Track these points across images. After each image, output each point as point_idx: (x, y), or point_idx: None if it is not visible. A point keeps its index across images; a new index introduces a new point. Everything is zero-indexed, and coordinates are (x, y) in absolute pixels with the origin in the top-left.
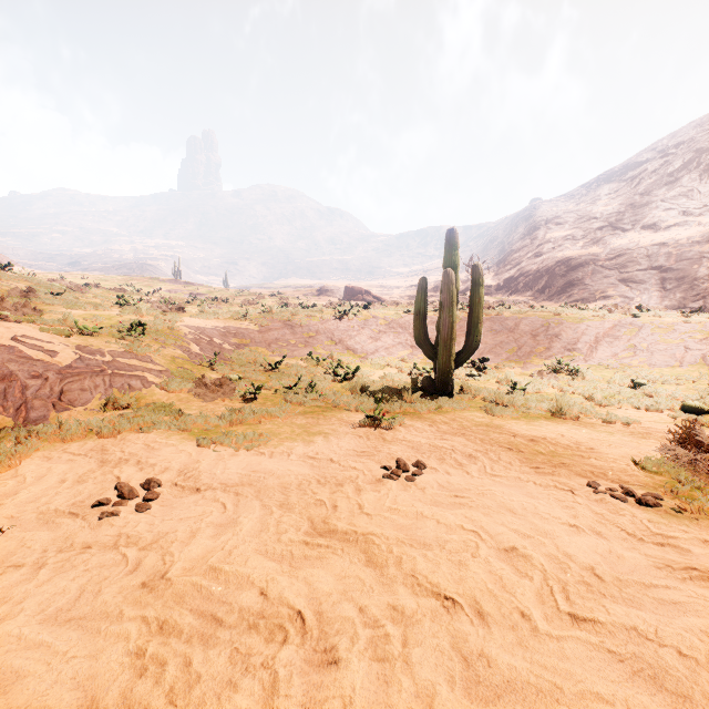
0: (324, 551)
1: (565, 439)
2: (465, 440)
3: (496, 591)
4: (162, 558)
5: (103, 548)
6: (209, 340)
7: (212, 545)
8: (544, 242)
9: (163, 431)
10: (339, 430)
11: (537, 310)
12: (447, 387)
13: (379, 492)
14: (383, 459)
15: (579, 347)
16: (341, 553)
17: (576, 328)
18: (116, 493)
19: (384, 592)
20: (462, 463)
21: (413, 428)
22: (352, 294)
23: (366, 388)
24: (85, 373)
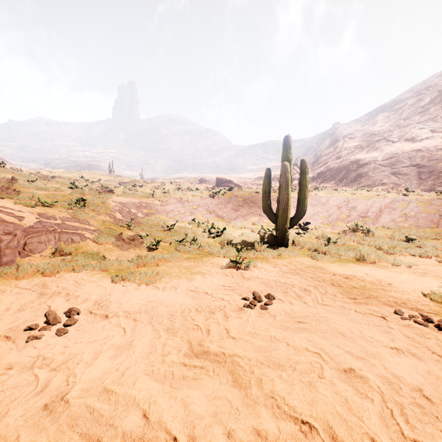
0: (198, 372)
1: (369, 277)
2: (300, 277)
3: (345, 414)
4: (66, 379)
5: (21, 369)
6: (128, 210)
7: (109, 366)
8: (342, 149)
9: (89, 271)
10: (212, 270)
11: (340, 192)
12: (284, 241)
13: (241, 318)
14: (243, 292)
15: (369, 215)
16: (212, 374)
17: (366, 203)
18: (45, 319)
19: (249, 414)
20: (300, 295)
21: (263, 269)
22: (221, 182)
23: (230, 241)
24: (42, 231)
